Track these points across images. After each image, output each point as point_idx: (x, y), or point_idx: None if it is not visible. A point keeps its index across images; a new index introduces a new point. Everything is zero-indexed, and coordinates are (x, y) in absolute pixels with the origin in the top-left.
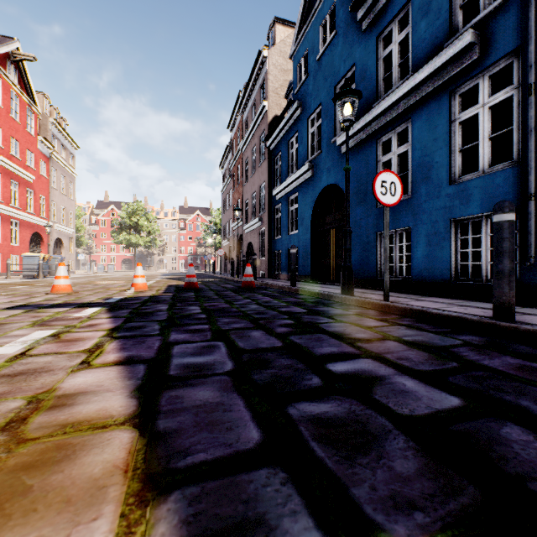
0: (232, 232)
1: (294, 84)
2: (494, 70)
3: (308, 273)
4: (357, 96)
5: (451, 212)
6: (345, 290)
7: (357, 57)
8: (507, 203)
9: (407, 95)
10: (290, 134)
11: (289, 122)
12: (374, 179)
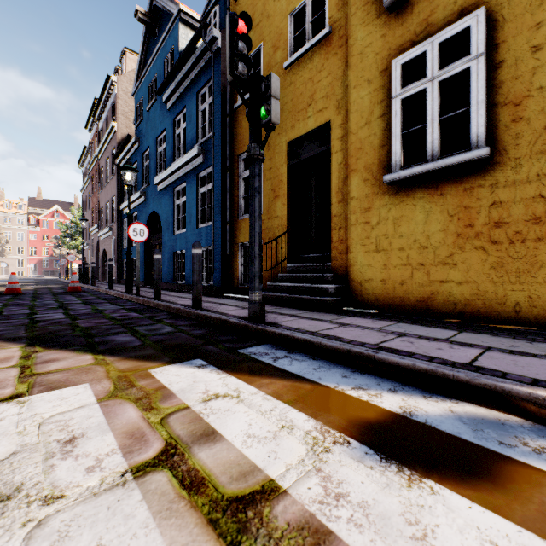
0: (91, 236)
1: (136, 119)
2: (209, 171)
3: (143, 279)
4: (133, 171)
5: None
6: (126, 290)
7: (166, 125)
8: (156, 251)
9: (182, 167)
10: (133, 160)
11: (132, 150)
12: (129, 227)
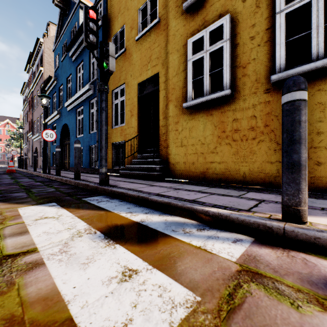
0: (28, 139)
1: (55, 66)
2: (96, 99)
3: None
4: (47, 97)
5: (89, 143)
6: (42, 171)
7: (72, 71)
8: (57, 146)
9: (81, 97)
10: (53, 92)
11: (52, 85)
12: (42, 132)
